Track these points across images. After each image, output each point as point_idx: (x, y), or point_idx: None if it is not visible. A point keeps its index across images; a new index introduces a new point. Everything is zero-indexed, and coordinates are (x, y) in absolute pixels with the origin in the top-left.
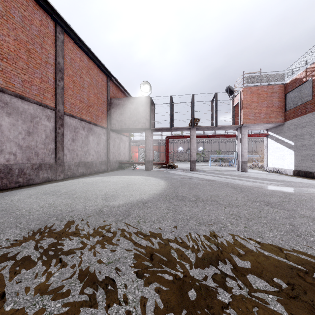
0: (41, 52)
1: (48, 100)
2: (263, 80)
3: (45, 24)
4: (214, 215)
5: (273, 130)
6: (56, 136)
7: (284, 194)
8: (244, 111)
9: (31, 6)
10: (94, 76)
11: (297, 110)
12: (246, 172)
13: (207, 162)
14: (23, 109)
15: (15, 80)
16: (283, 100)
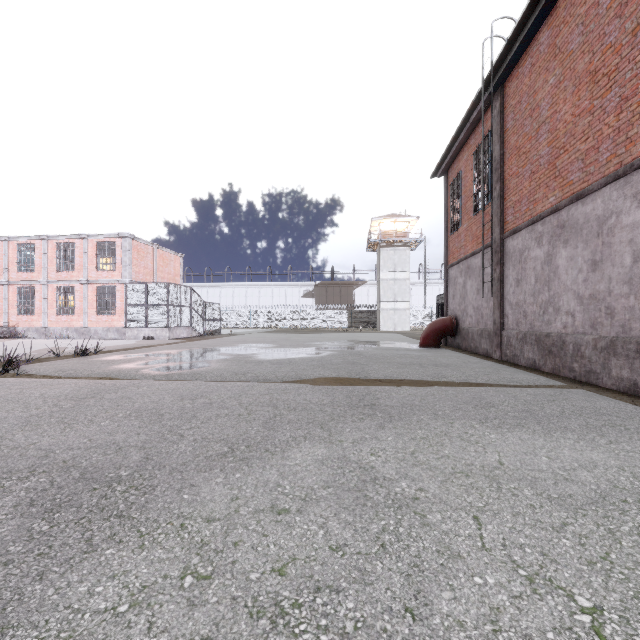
0: None
1: None
2: None
3: None
4: (111, 425)
5: None
6: None
7: None
8: None
9: None
10: None
11: None
12: None
13: None
14: None
15: None
16: None
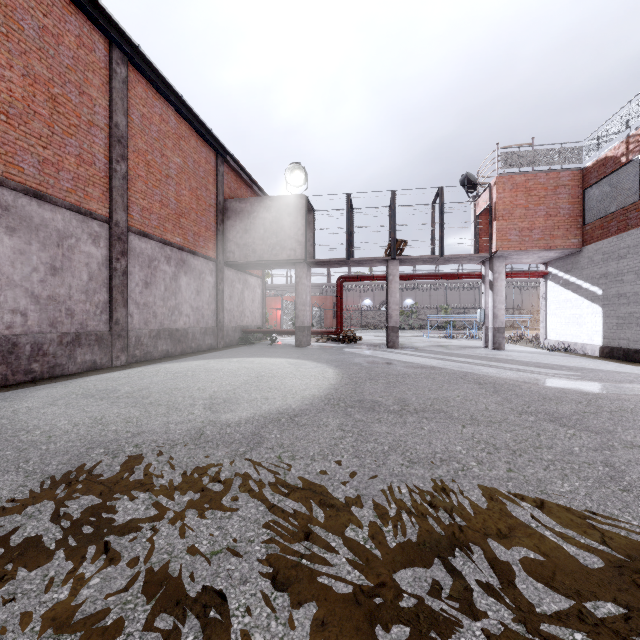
0: (80, 103)
1: (94, 202)
2: (538, 162)
3: (88, 45)
4: (442, 444)
5: (558, 263)
6: (112, 276)
7: (585, 397)
8: (498, 225)
9: (58, 6)
10: (191, 152)
11: (609, 224)
12: (503, 349)
13: (422, 329)
14: (42, 220)
15: (26, 161)
16: (579, 202)
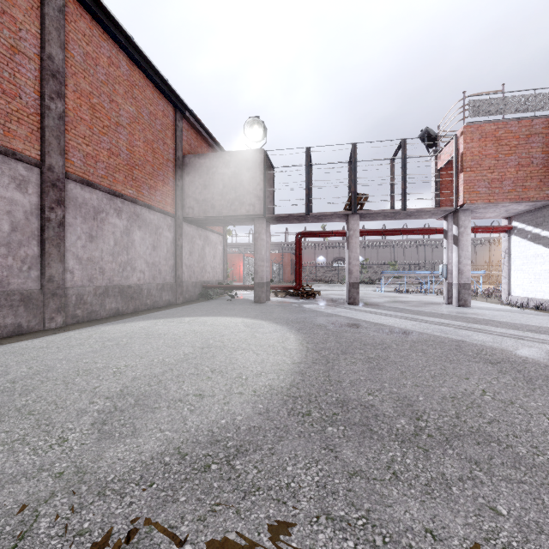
0: None
1: (19, 141)
2: (509, 109)
3: None
4: None
5: (525, 217)
6: (44, 227)
7: None
8: (466, 176)
9: None
10: (146, 103)
11: None
12: (469, 306)
13: (372, 283)
14: None
15: None
16: None
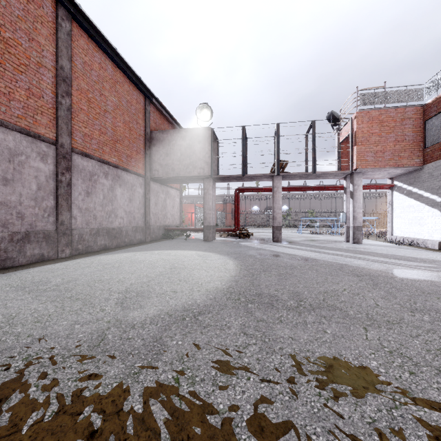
0: (29, 47)
1: (42, 127)
2: (389, 100)
3: (37, 2)
4: (353, 356)
5: (402, 178)
6: (58, 187)
7: None
8: (358, 149)
9: None
10: (124, 94)
11: None
12: (361, 243)
13: (294, 227)
14: None
15: None
16: (420, 131)
